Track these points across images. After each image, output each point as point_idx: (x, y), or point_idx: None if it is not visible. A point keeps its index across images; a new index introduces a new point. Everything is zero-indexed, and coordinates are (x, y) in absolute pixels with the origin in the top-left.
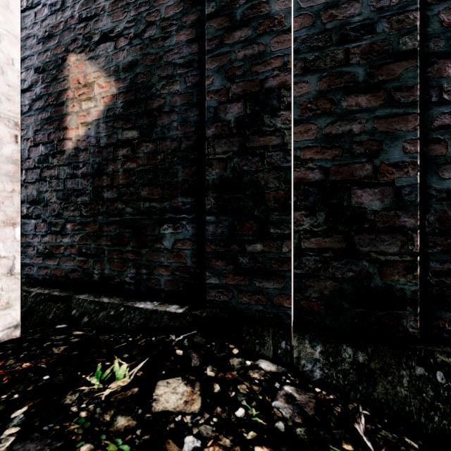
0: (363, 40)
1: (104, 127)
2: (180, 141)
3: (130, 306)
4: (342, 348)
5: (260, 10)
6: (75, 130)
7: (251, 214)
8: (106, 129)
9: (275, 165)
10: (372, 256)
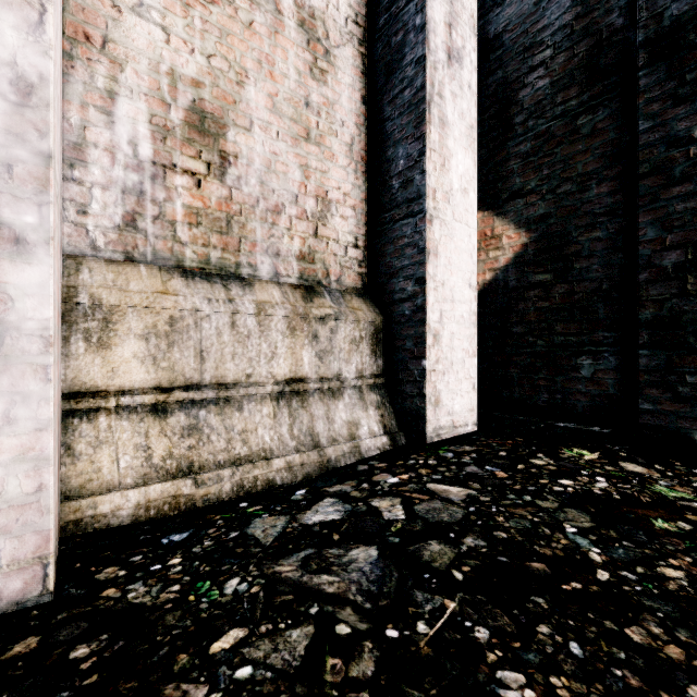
0: None
1: (513, 272)
2: (601, 282)
3: (550, 424)
4: None
5: None
6: (482, 275)
7: (693, 349)
8: (516, 273)
9: None
10: None
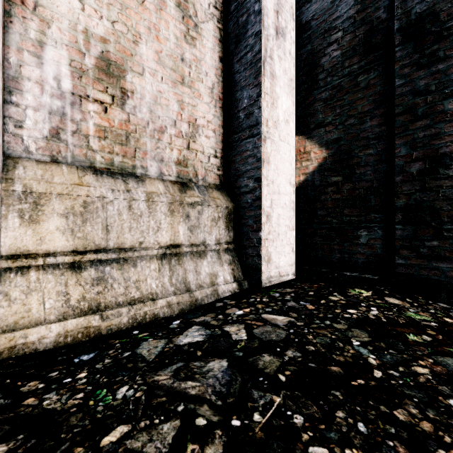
0: None
1: (318, 175)
2: (373, 182)
3: (341, 273)
4: None
5: (436, 109)
6: (298, 177)
7: (429, 224)
8: (319, 176)
9: (447, 196)
10: None
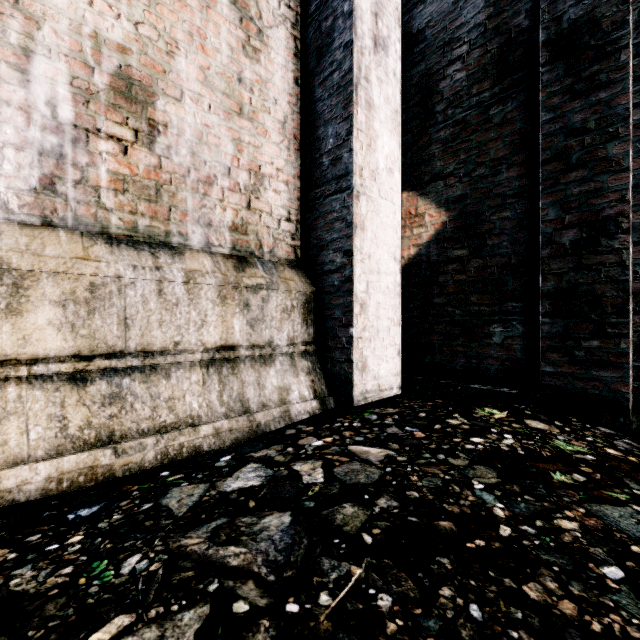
0: None
1: (435, 248)
2: (510, 257)
3: (466, 386)
4: None
5: (596, 154)
6: (407, 251)
7: (587, 317)
8: (437, 249)
9: (612, 278)
10: None
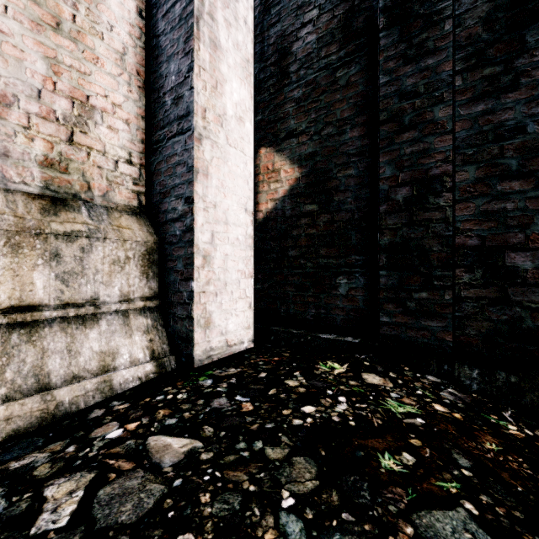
0: (516, 139)
1: (289, 202)
2: (354, 213)
3: (315, 336)
4: (497, 372)
5: (425, 117)
6: (265, 205)
7: (418, 270)
8: (291, 203)
9: (438, 233)
10: (524, 304)
